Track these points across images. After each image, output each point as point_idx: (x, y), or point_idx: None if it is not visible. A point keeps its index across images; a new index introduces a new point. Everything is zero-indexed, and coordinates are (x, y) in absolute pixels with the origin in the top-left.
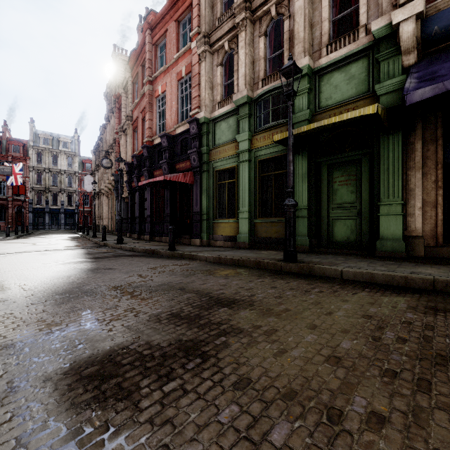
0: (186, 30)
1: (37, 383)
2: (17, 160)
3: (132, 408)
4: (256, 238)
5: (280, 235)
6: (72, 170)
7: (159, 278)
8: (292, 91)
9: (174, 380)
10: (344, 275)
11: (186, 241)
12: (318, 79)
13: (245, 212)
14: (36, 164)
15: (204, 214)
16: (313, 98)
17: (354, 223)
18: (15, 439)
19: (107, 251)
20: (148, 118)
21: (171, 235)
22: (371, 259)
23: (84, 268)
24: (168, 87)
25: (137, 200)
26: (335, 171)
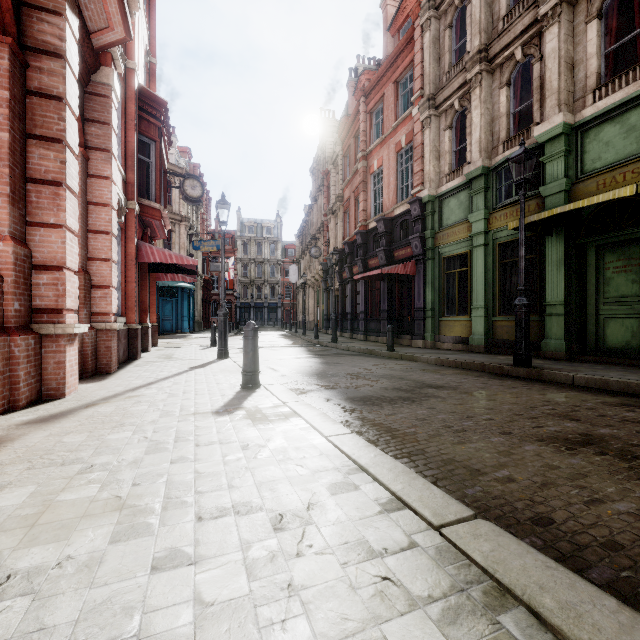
0: (407, 90)
1: (336, 399)
2: (227, 253)
3: (380, 407)
4: (495, 341)
5: None
6: (274, 258)
7: (382, 371)
8: (523, 180)
9: (397, 404)
10: (576, 381)
11: (407, 342)
12: (580, 136)
13: (479, 308)
14: (242, 255)
15: (428, 311)
16: (574, 161)
17: (637, 324)
18: (341, 407)
19: (325, 349)
20: (361, 199)
21: (390, 334)
22: None
23: (317, 362)
24: (385, 161)
25: (349, 293)
26: (607, 254)
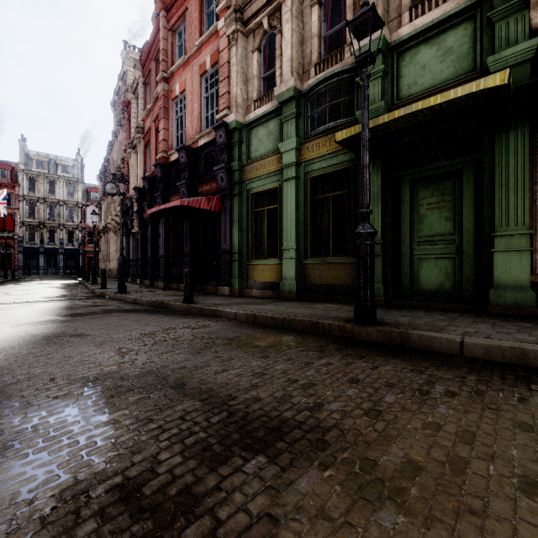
0: (212, 8)
1: None
2: (4, 187)
3: None
4: (307, 286)
5: (340, 281)
6: (73, 200)
7: (149, 355)
8: (370, 53)
9: None
10: (467, 350)
11: (212, 289)
12: (396, 58)
13: (291, 250)
14: (27, 192)
15: (235, 253)
16: (390, 85)
17: (451, 264)
18: None
19: (100, 303)
20: (162, 127)
21: (188, 281)
22: (488, 317)
23: (39, 335)
24: (188, 85)
25: (149, 235)
26: (421, 189)
